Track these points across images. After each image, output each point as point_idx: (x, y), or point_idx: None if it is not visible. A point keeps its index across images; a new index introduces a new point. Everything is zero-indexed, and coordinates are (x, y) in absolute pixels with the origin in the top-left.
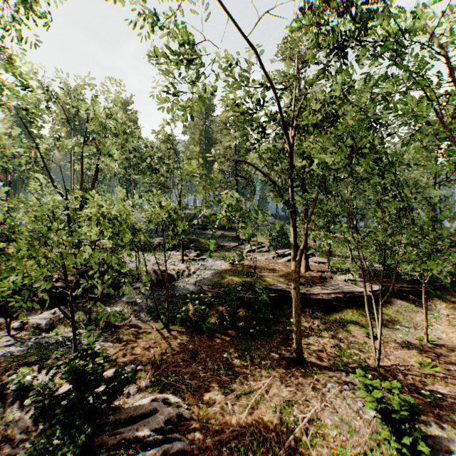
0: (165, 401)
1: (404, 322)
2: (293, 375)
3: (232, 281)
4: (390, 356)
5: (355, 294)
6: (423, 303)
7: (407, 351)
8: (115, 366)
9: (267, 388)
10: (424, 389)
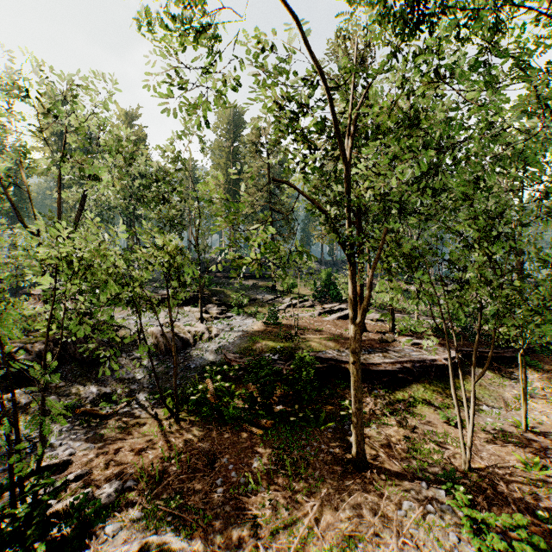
0: (161, 547)
1: (491, 400)
2: (353, 490)
3: (267, 347)
4: (481, 453)
5: (426, 363)
6: (520, 377)
7: (503, 444)
8: (91, 483)
9: (317, 514)
10: (538, 507)
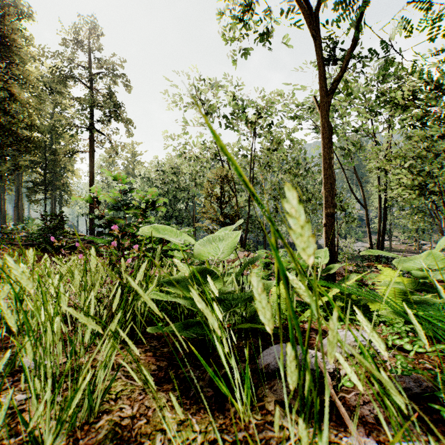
0: None
1: None
2: None
3: None
4: None
5: None
6: None
7: None
8: None
9: None
10: None
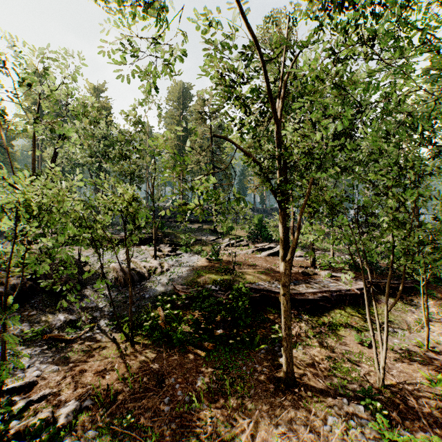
0: None
1: (396, 323)
2: (284, 406)
3: (209, 280)
4: (392, 370)
5: (342, 293)
6: (422, 304)
7: (409, 363)
8: (52, 403)
9: (253, 430)
10: None
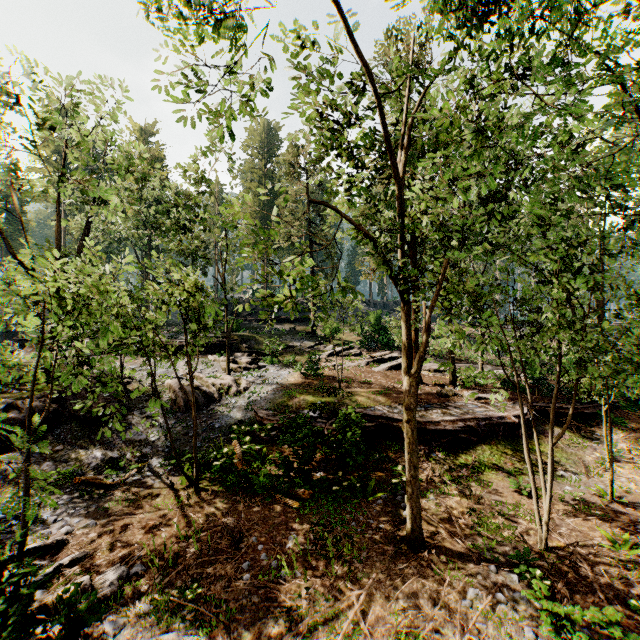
0: None
1: (569, 464)
2: (407, 575)
3: (305, 403)
4: (560, 528)
5: (493, 421)
6: (605, 437)
7: (585, 518)
8: (89, 569)
9: (364, 605)
10: (630, 594)
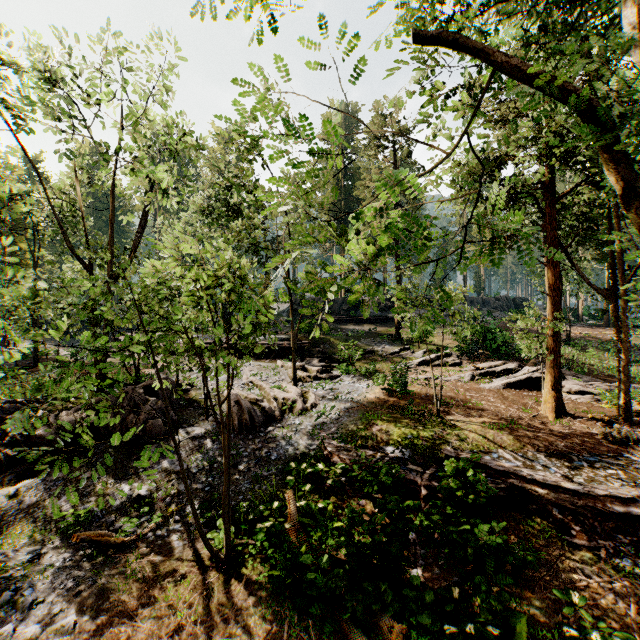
0: None
1: None
2: None
3: (389, 435)
4: None
5: None
6: None
7: None
8: None
9: None
10: None
